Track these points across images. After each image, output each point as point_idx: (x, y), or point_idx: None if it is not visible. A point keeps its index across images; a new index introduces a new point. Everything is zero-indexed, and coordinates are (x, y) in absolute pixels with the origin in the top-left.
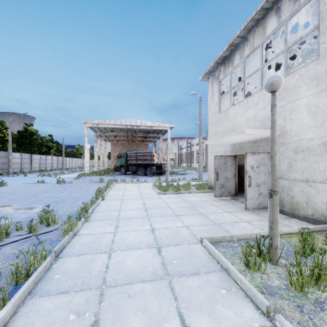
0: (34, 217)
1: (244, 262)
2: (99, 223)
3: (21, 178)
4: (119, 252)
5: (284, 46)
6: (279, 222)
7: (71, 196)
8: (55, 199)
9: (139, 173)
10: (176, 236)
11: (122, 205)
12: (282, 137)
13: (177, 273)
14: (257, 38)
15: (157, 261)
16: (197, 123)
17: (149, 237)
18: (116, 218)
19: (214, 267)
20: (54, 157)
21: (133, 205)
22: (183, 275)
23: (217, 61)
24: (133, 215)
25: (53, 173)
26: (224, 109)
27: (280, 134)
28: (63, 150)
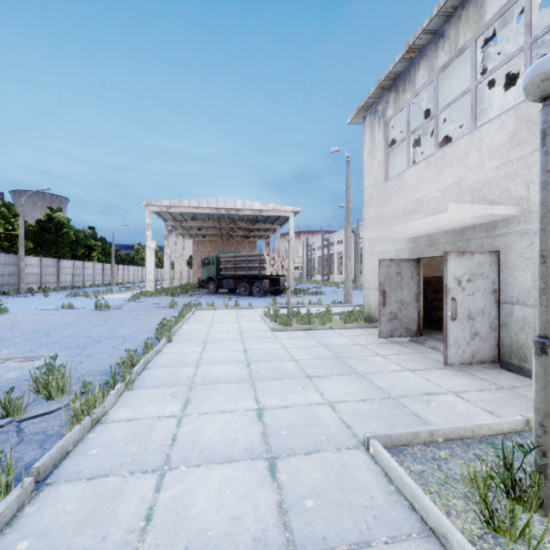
0: (31, 379)
1: (481, 514)
2: (153, 393)
3: (38, 299)
4: (182, 471)
5: (525, 37)
6: (521, 393)
7: (113, 335)
8: (84, 339)
9: (240, 292)
10: (308, 427)
11: (203, 353)
12: (522, 220)
13: (315, 542)
14: (464, 30)
15: (266, 501)
16: (341, 205)
17: (251, 430)
18: (188, 381)
19: (405, 523)
20: (97, 264)
21: (224, 353)
22: (330, 549)
23: (382, 84)
24: (223, 375)
25: (92, 292)
26: (394, 174)
27: (517, 215)
28: (112, 252)
